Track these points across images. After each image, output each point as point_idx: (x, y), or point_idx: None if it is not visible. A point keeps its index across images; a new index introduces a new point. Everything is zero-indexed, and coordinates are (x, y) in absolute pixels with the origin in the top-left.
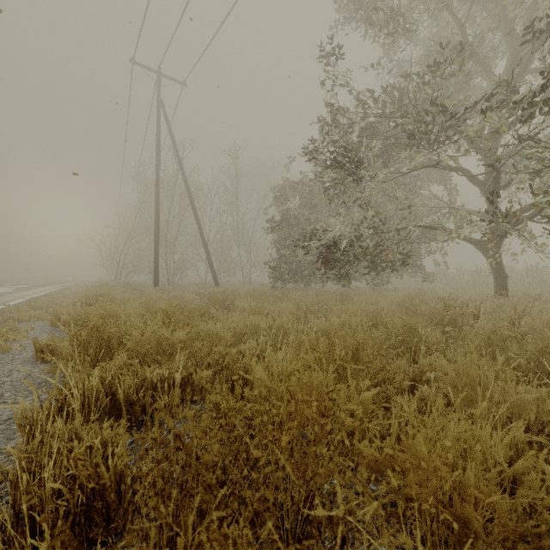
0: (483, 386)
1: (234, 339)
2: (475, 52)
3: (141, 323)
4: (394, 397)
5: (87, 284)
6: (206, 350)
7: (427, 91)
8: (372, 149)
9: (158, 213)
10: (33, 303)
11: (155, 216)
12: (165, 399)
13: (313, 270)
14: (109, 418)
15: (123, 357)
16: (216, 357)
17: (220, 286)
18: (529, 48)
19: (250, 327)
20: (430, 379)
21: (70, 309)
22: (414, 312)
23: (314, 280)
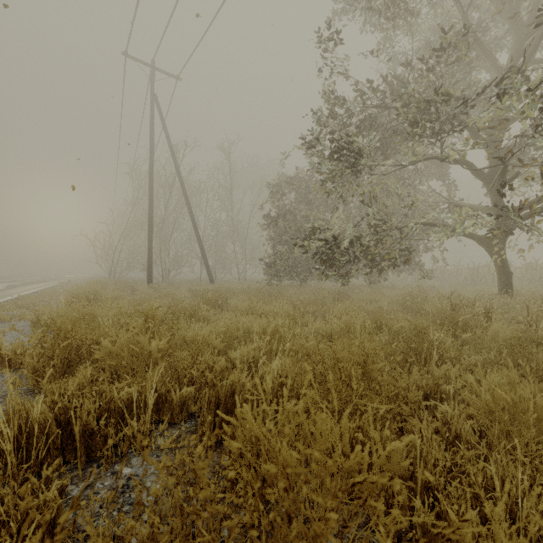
0: (526, 412)
1: (224, 345)
2: (479, 40)
3: (112, 330)
4: (410, 420)
5: (82, 281)
6: (189, 360)
7: (430, 79)
8: (373, 140)
9: (152, 209)
10: (19, 302)
11: (149, 212)
12: (133, 426)
13: (309, 267)
14: (64, 450)
15: (86, 372)
16: (200, 368)
17: (215, 283)
18: (535, 35)
19: (242, 330)
20: (446, 392)
21: (54, 309)
22: (417, 311)
23: (310, 277)
